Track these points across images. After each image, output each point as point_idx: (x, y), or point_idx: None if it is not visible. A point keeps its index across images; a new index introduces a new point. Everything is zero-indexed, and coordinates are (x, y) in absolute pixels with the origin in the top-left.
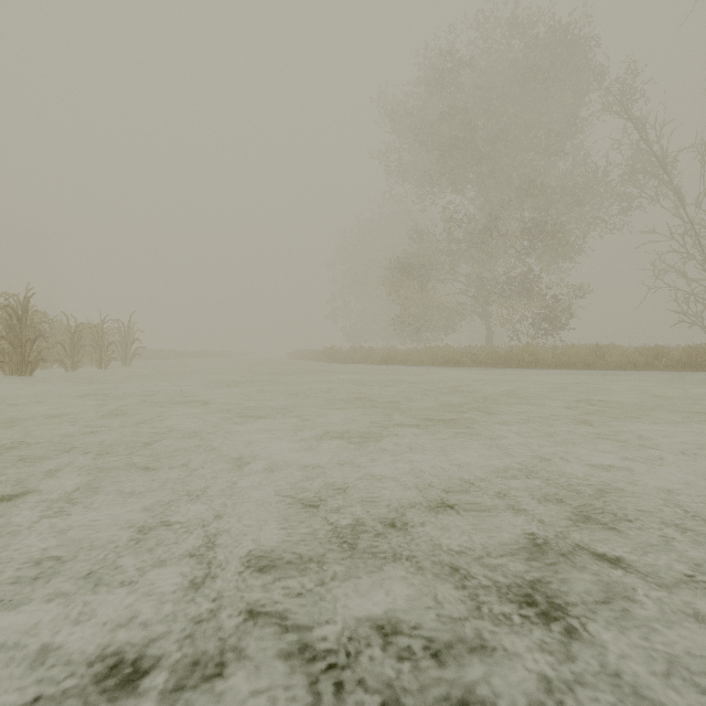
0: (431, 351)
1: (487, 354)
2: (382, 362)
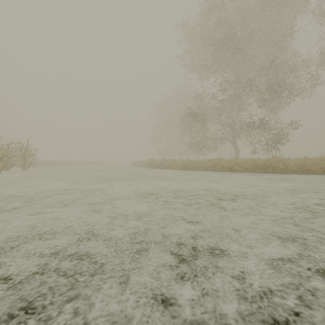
0: (211, 161)
1: (250, 163)
2: (181, 168)
